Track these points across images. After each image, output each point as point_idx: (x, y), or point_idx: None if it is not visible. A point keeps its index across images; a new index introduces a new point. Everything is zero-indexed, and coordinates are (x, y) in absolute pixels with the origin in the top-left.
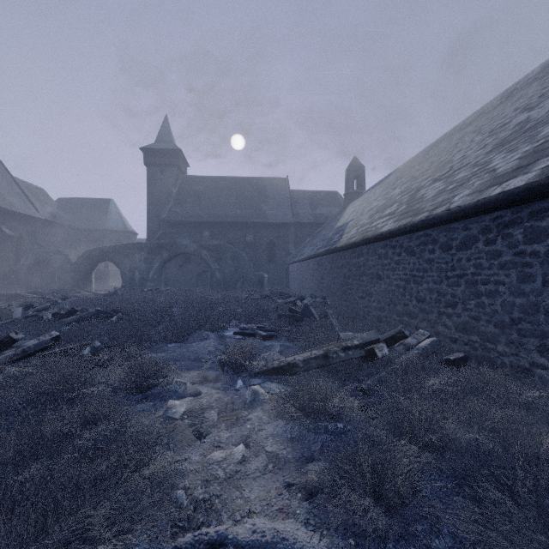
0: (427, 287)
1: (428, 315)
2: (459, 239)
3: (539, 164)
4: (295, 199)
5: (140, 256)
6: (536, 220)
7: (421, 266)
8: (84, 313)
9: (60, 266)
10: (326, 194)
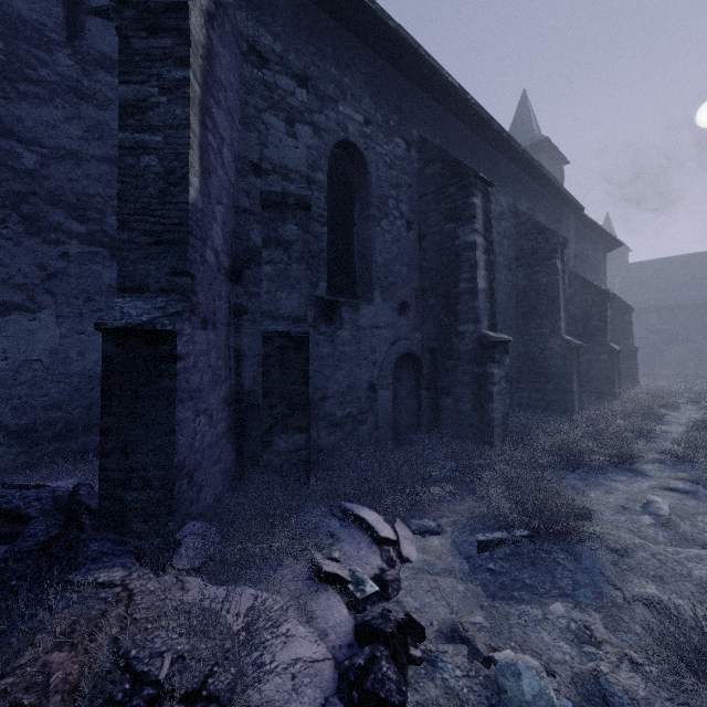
0: None
1: None
2: None
3: None
4: None
5: None
6: None
7: None
8: None
9: None
10: None
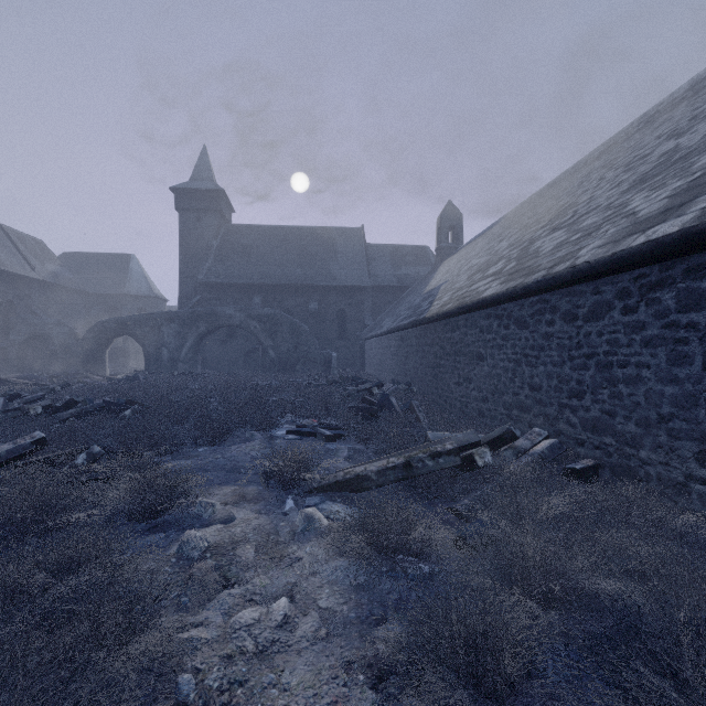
0: (544, 371)
1: (545, 408)
2: (587, 306)
3: (698, 203)
4: (373, 255)
5: (169, 328)
6: (694, 280)
7: (536, 342)
8: (87, 405)
9: (63, 342)
10: (413, 249)
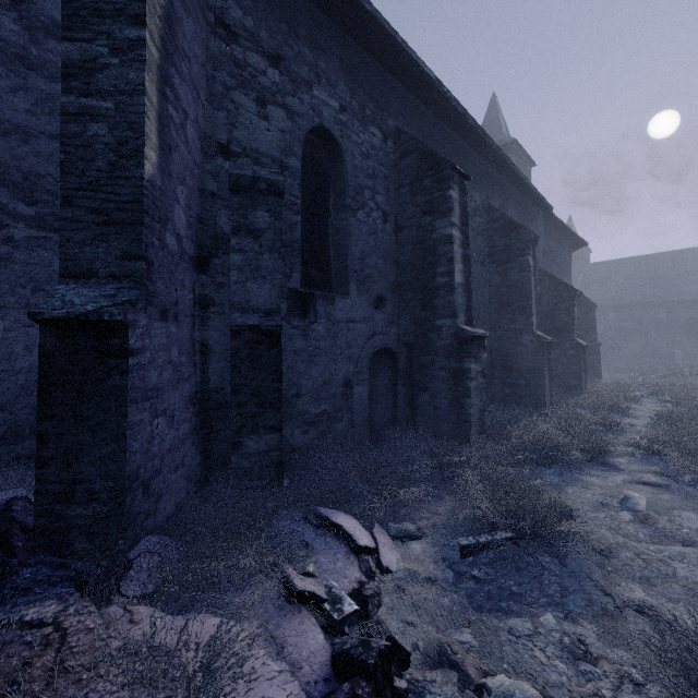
0: None
1: None
2: None
3: None
4: None
5: None
6: None
7: None
8: None
9: None
10: None
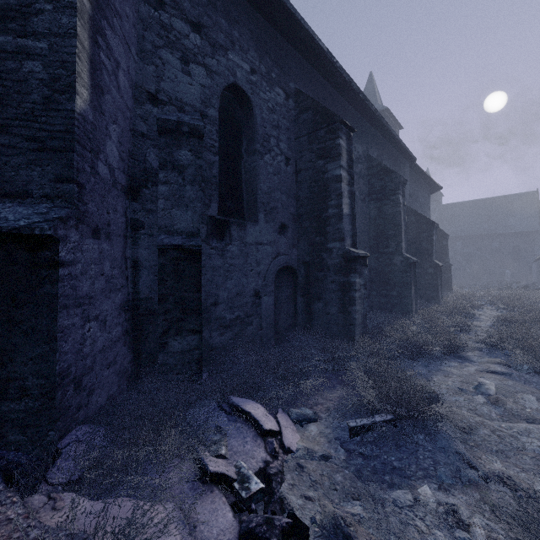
0: None
1: None
2: None
3: None
4: None
5: None
6: None
7: None
8: None
9: None
10: None
